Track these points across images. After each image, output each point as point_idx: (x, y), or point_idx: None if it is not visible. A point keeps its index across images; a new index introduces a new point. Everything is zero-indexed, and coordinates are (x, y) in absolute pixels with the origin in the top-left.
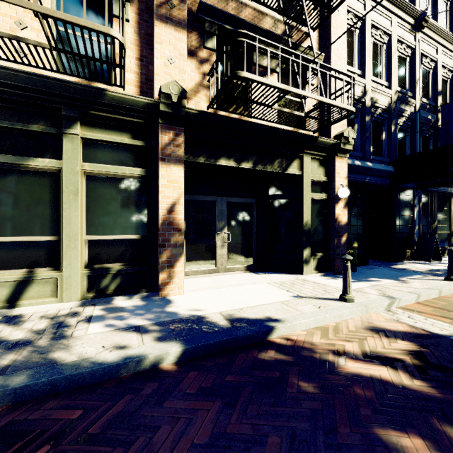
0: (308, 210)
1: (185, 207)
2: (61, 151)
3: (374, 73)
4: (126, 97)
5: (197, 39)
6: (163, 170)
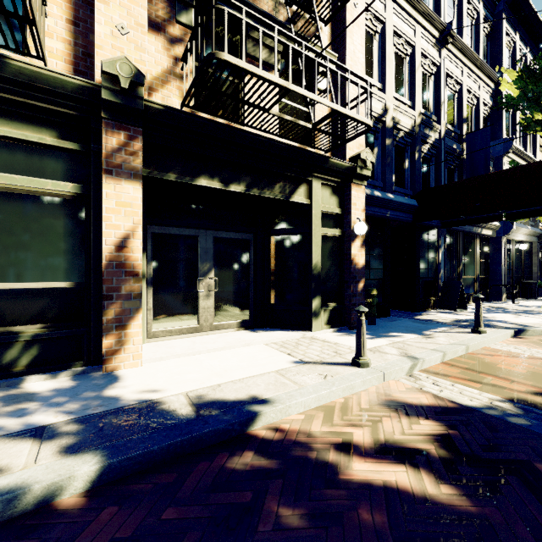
0: (318, 249)
1: (152, 243)
2: None
3: (396, 90)
4: (43, 72)
5: (166, 8)
6: (109, 187)
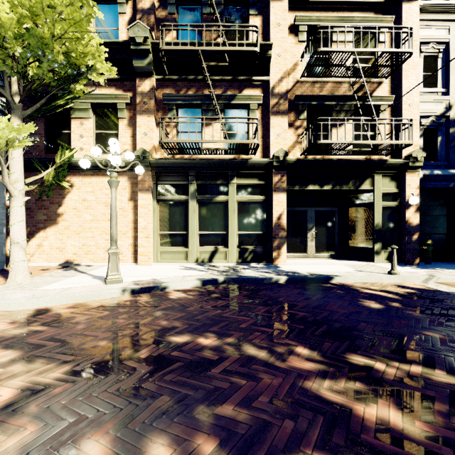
0: (379, 215)
1: (286, 215)
2: (228, 191)
3: None
4: (257, 162)
5: (294, 115)
6: (275, 196)
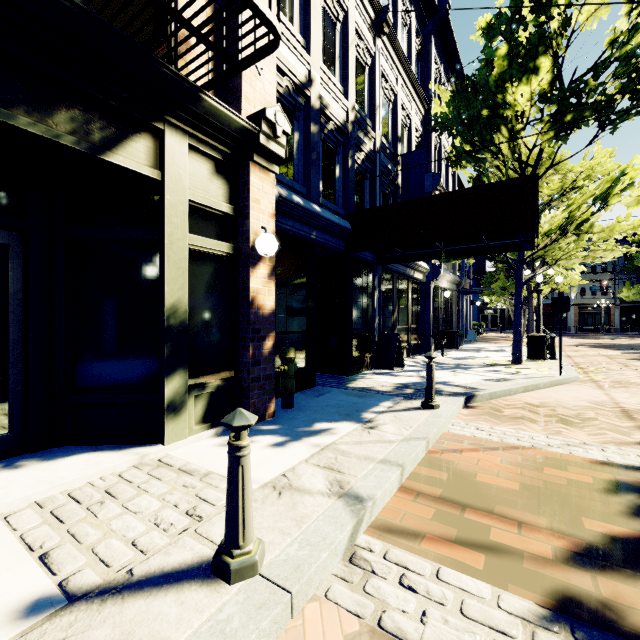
0: (182, 276)
1: None
2: None
3: (325, 61)
4: None
5: None
6: None
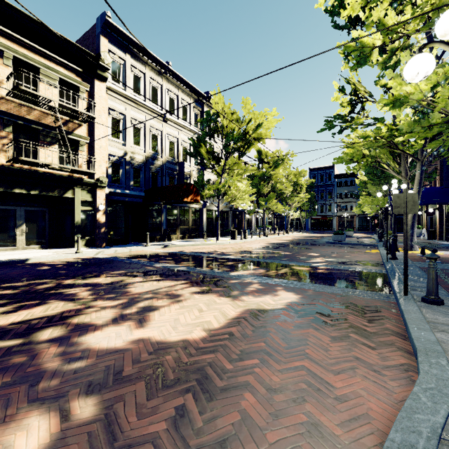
0: (79, 215)
1: None
2: None
3: (135, 143)
4: None
5: None
6: None
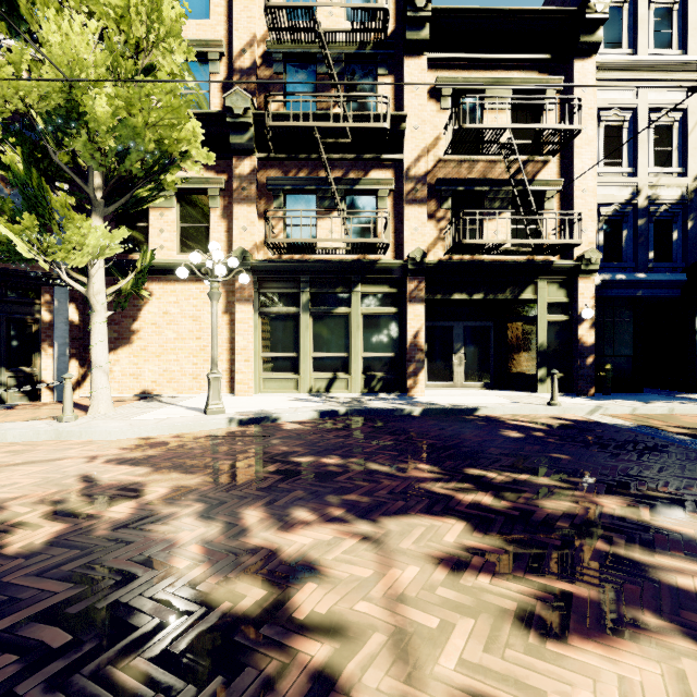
0: (544, 332)
1: (426, 332)
2: (350, 302)
3: (658, 163)
4: (387, 264)
5: (435, 204)
6: (410, 308)
